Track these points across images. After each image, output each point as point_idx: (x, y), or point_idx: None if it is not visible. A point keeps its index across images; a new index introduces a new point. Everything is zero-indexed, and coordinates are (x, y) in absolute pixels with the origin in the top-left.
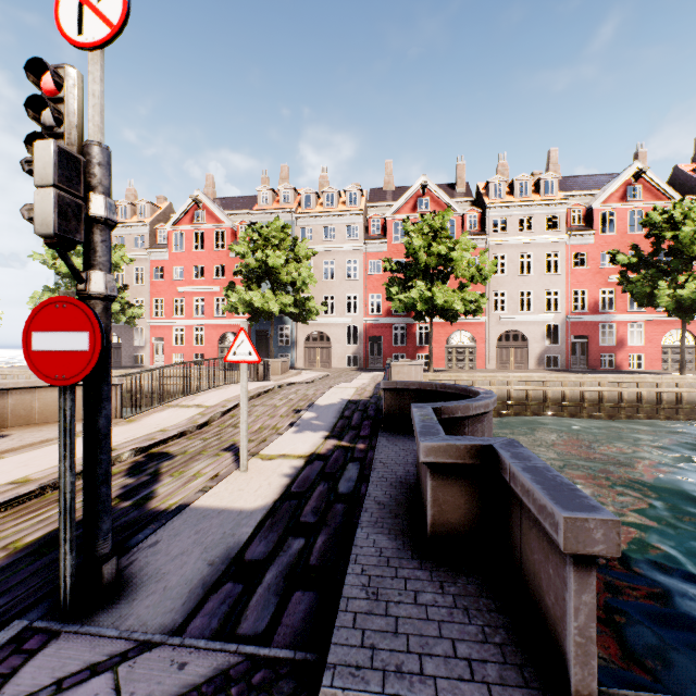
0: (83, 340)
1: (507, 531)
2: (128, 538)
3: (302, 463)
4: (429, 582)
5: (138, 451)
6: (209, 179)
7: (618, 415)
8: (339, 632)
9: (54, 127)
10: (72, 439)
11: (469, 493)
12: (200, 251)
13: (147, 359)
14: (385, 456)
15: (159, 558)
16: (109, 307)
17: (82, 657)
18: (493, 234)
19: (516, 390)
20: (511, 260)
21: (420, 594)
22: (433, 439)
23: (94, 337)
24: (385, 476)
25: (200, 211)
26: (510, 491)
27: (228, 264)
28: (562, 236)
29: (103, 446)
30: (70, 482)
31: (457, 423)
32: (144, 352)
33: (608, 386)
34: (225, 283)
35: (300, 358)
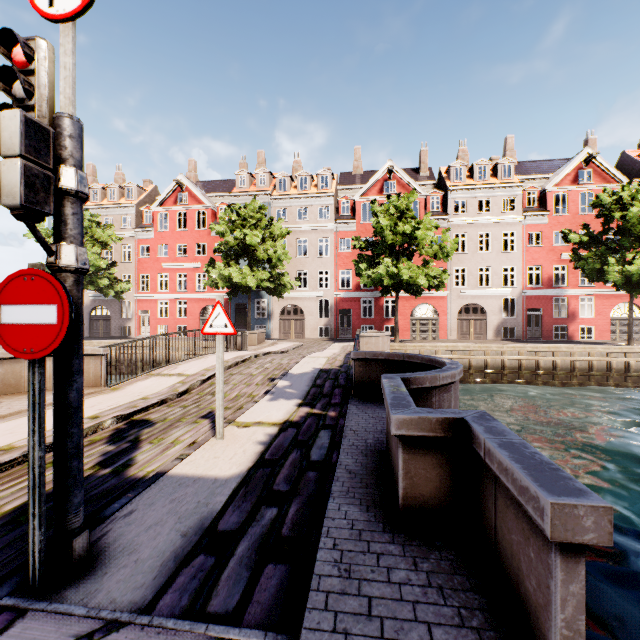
0: (51, 313)
1: (480, 505)
2: (105, 507)
3: (276, 431)
4: (401, 557)
5: (120, 419)
6: (191, 164)
7: (570, 383)
8: (311, 615)
9: (25, 99)
10: (41, 414)
11: (440, 465)
12: (183, 231)
13: (134, 330)
14: (355, 423)
15: (133, 528)
16: (80, 280)
17: (47, 638)
18: (454, 214)
19: (475, 359)
20: (471, 239)
21: (393, 571)
22: (404, 412)
23: (62, 310)
24: (356, 444)
25: (183, 193)
26: (483, 465)
27: (209, 243)
28: (518, 216)
29: (74, 419)
30: (38, 456)
31: (425, 393)
32: (131, 324)
33: (561, 355)
34: (206, 260)
35: (276, 329)
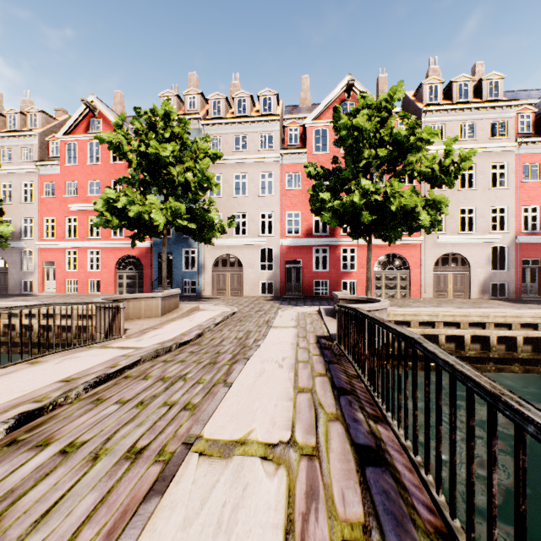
0: None
1: None
2: None
3: None
4: None
5: None
6: (117, 97)
7: None
8: None
9: None
10: None
11: None
12: (95, 164)
13: (36, 285)
14: None
15: None
16: None
17: None
18: None
19: (496, 335)
20: None
21: None
22: None
23: None
24: None
25: (96, 119)
26: None
27: None
28: (511, 144)
29: None
30: None
31: None
32: (32, 278)
33: None
34: None
35: (208, 285)
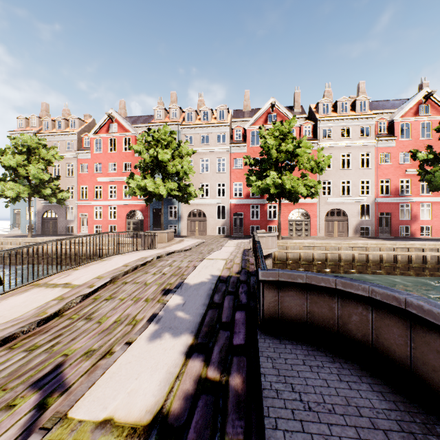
0: None
1: None
2: None
3: None
4: None
5: None
6: (122, 104)
7: (423, 273)
8: None
9: None
10: None
11: None
12: (113, 152)
13: (75, 229)
14: None
15: None
16: None
17: None
18: (322, 139)
19: (344, 254)
20: (335, 158)
21: None
22: None
23: None
24: None
25: (113, 124)
26: None
27: (133, 162)
28: (372, 141)
29: None
30: None
31: None
32: (73, 224)
33: (415, 251)
34: None
35: (184, 228)
